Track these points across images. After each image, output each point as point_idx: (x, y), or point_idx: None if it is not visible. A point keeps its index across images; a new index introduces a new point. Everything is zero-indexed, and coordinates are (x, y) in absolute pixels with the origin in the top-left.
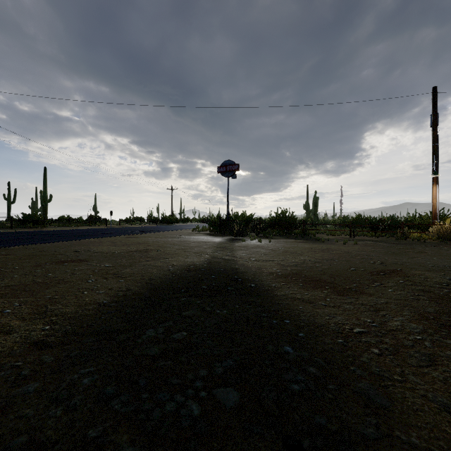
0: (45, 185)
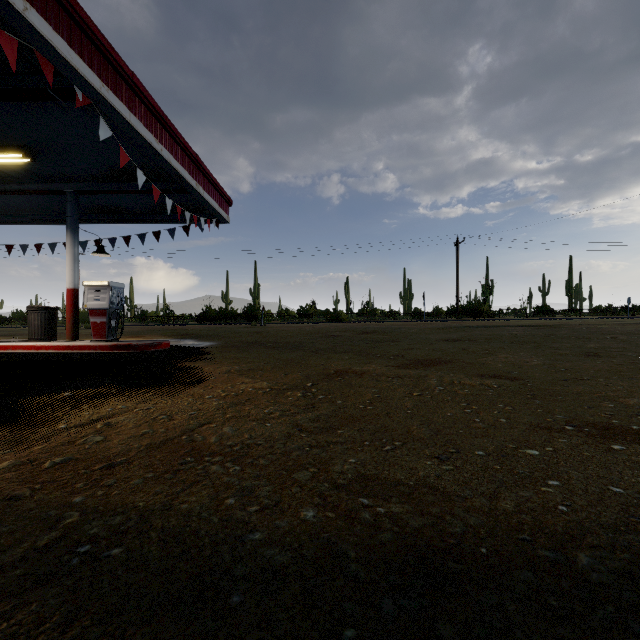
0: (570, 275)
